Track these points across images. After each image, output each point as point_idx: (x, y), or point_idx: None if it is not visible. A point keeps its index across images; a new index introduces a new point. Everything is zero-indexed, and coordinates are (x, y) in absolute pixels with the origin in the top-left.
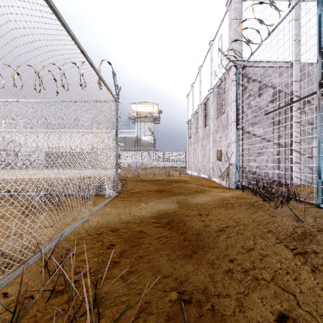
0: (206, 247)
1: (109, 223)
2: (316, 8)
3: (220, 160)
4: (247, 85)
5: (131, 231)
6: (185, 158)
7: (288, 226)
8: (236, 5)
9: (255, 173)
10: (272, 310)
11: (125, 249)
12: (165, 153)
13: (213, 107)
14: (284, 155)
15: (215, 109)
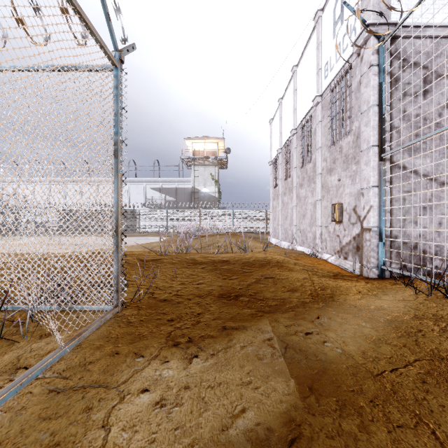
0: None
1: None
2: None
3: (339, 222)
4: (400, 74)
5: None
6: (266, 219)
7: None
8: None
9: (415, 247)
10: None
11: None
12: (235, 211)
13: (321, 129)
14: None
15: (326, 130)
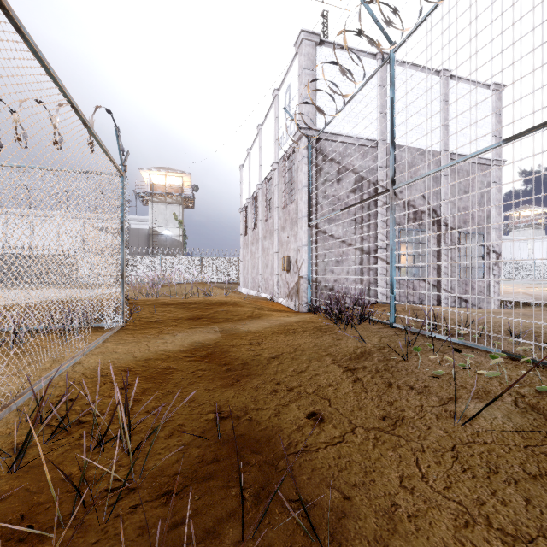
0: (252, 374)
1: (117, 362)
2: (404, 75)
3: (288, 271)
4: (323, 165)
5: (154, 368)
6: (239, 268)
7: (350, 347)
8: (308, 49)
9: (332, 289)
10: (305, 412)
11: (148, 386)
12: (203, 259)
13: (278, 191)
14: (369, 264)
15: (281, 194)
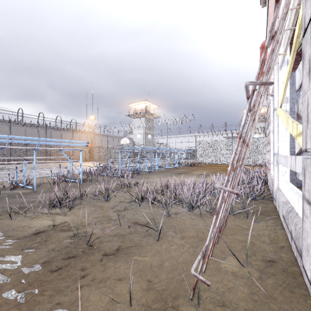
0: None
1: None
2: None
3: None
4: None
5: None
6: None
7: None
8: None
9: None
10: None
11: None
12: None
13: None
14: None
15: None
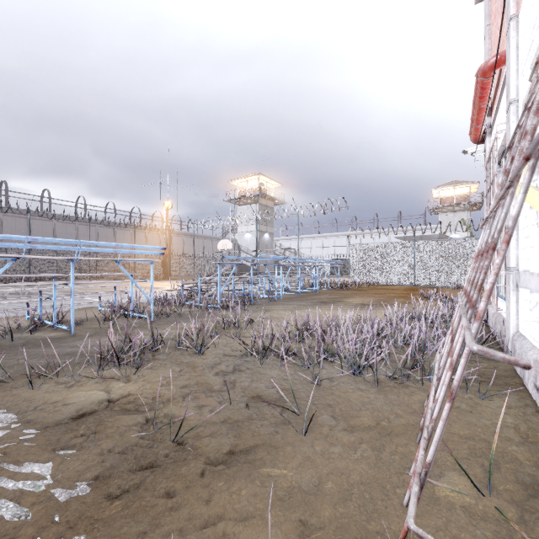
0: None
1: None
2: None
3: None
4: None
5: None
6: None
7: None
8: None
9: None
10: None
11: None
12: None
13: None
14: None
15: None
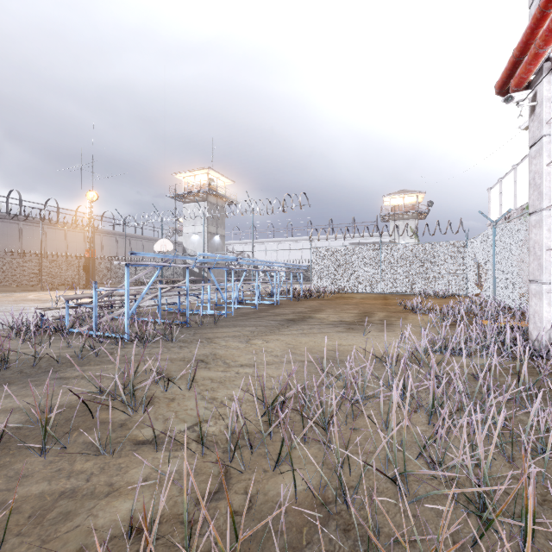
0: None
1: None
2: None
3: None
4: None
5: None
6: (478, 272)
7: None
8: None
9: None
10: None
11: None
12: None
13: None
14: None
15: None
